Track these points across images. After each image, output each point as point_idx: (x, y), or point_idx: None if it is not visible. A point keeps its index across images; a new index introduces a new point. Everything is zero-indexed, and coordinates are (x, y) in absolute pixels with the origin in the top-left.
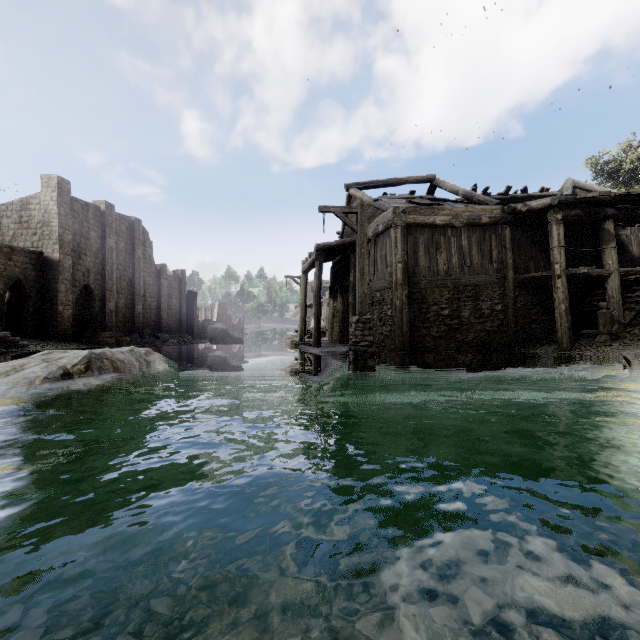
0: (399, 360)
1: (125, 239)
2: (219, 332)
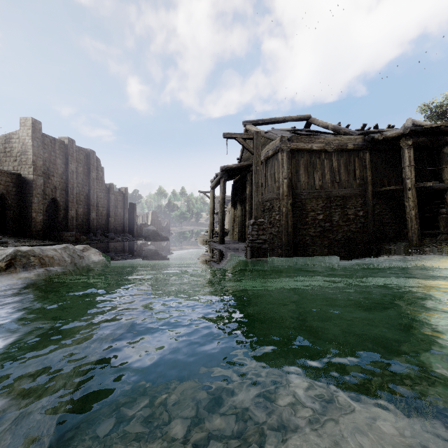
0: (285, 254)
1: (83, 165)
2: (151, 232)
